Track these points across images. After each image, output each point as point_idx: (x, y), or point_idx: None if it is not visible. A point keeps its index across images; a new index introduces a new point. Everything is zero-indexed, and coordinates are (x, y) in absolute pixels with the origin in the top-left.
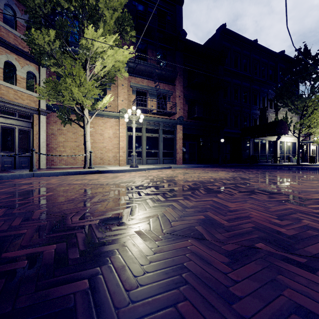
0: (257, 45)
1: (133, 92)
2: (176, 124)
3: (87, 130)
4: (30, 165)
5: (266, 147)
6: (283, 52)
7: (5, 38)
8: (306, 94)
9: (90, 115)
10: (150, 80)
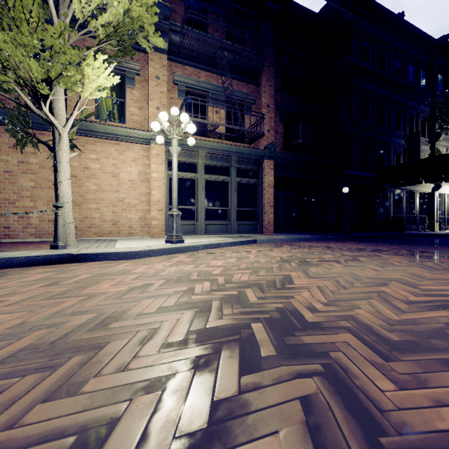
0: (404, 22)
1: (180, 94)
2: (263, 159)
3: (62, 156)
4: None
5: (415, 203)
6: (447, 37)
7: None
8: None
9: (91, 134)
10: (213, 73)
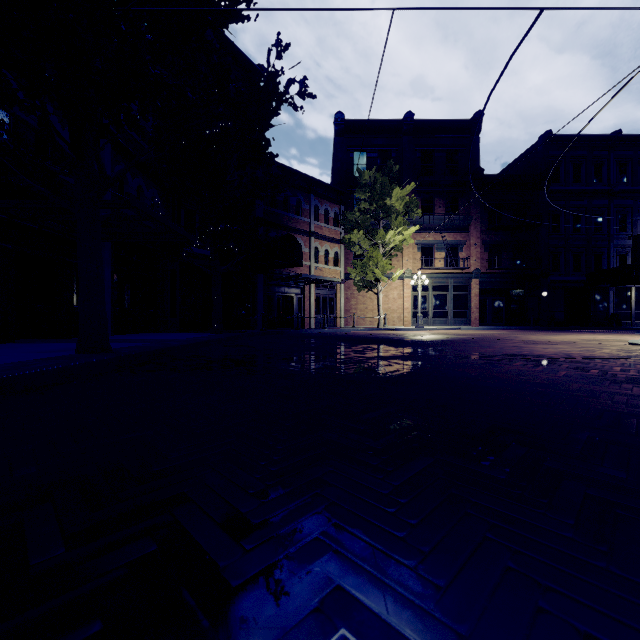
0: (623, 136)
1: (418, 249)
2: (471, 279)
3: (380, 296)
4: (334, 324)
5: None
6: None
7: (324, 233)
8: None
9: None
10: (438, 232)
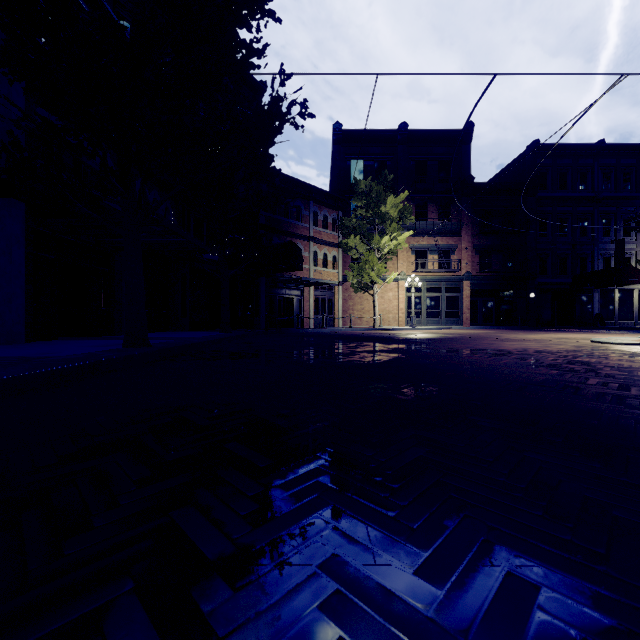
0: (606, 146)
1: (412, 253)
2: (462, 281)
3: (376, 298)
4: (333, 324)
5: (633, 300)
6: None
7: (323, 238)
8: None
9: None
10: (431, 237)
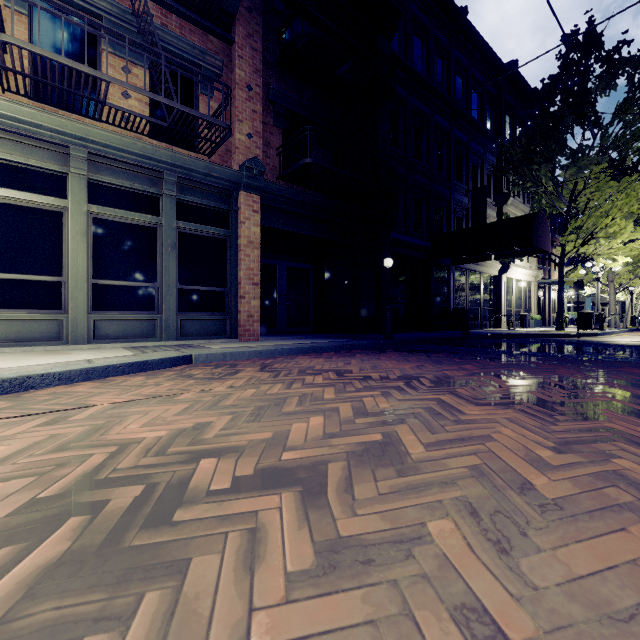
0: (467, 23)
1: None
2: (237, 189)
3: None
4: None
5: (480, 290)
6: (516, 63)
7: None
8: (597, 146)
9: None
10: None
